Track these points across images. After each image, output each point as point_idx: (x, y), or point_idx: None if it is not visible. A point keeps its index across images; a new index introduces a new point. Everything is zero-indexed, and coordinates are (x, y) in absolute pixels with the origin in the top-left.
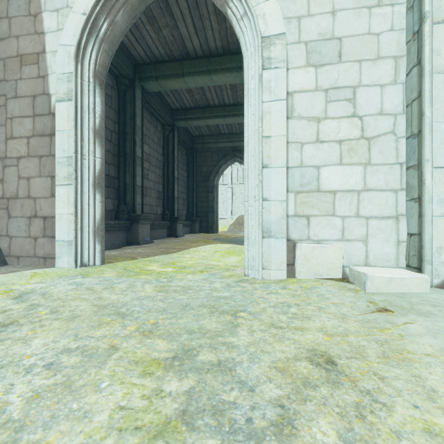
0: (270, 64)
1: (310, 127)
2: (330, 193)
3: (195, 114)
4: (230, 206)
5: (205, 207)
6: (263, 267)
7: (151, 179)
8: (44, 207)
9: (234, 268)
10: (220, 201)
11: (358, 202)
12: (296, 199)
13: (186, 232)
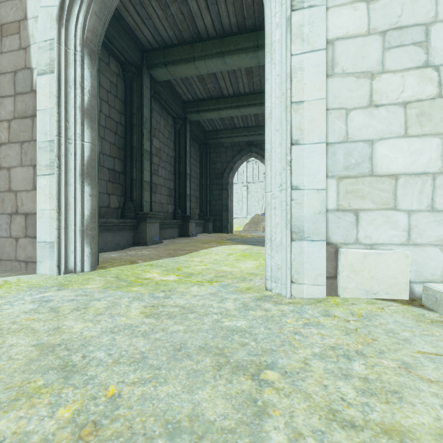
0: (302, 3)
1: (359, 86)
2: (390, 177)
3: (208, 105)
4: (245, 205)
5: (218, 206)
6: (292, 280)
7: (161, 175)
8: (25, 201)
9: (251, 277)
10: (235, 200)
11: (433, 189)
12: (339, 187)
13: (199, 232)
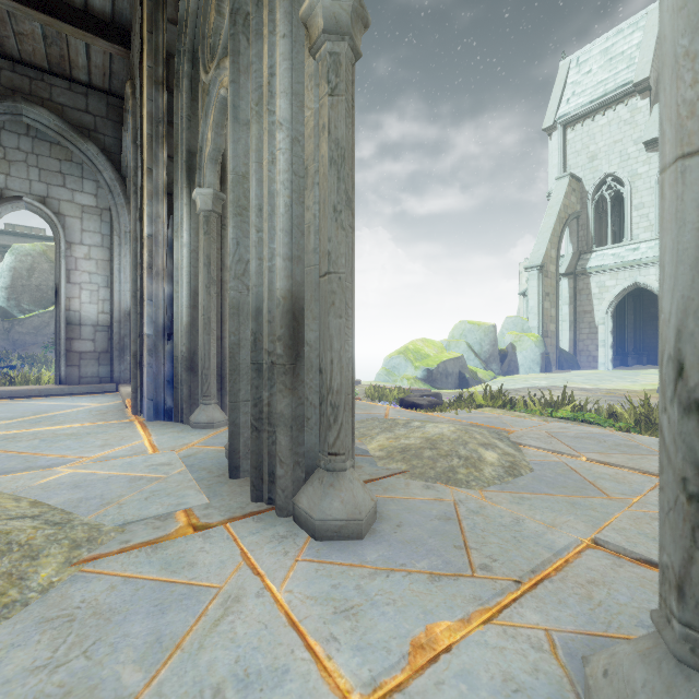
0: None
1: None
2: None
3: None
4: None
5: (652, 343)
6: None
7: None
8: (593, 353)
9: None
10: None
11: None
12: None
13: (633, 364)
